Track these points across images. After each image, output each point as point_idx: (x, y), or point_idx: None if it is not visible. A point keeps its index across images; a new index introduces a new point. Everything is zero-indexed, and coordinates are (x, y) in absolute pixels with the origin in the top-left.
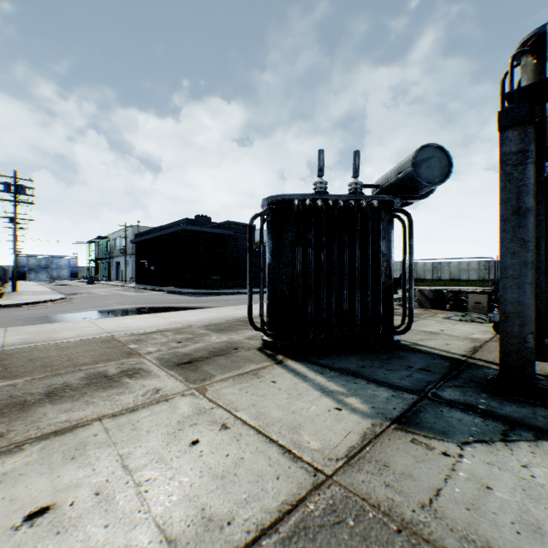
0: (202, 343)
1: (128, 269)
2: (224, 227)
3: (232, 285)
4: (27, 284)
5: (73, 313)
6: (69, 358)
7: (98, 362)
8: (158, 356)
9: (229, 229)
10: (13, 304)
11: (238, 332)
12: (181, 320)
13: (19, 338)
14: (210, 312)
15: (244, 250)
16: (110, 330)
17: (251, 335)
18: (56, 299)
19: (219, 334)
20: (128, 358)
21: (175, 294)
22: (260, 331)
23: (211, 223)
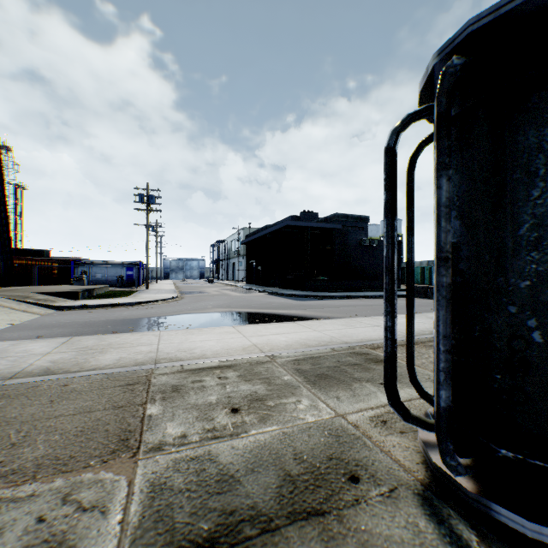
0: (275, 425)
1: (240, 269)
2: (332, 221)
3: (340, 287)
4: (164, 283)
5: (164, 317)
6: (26, 434)
7: (38, 470)
8: (161, 472)
9: (337, 222)
10: (127, 303)
11: (354, 391)
12: (263, 342)
13: (53, 359)
14: (309, 327)
15: (355, 246)
16: (162, 354)
17: (383, 406)
18: (165, 298)
19: (316, 391)
20: (102, 463)
21: (278, 295)
22: (419, 427)
23: (318, 218)
